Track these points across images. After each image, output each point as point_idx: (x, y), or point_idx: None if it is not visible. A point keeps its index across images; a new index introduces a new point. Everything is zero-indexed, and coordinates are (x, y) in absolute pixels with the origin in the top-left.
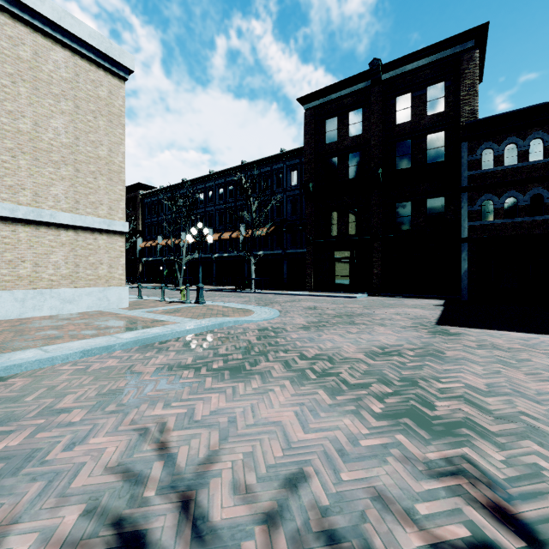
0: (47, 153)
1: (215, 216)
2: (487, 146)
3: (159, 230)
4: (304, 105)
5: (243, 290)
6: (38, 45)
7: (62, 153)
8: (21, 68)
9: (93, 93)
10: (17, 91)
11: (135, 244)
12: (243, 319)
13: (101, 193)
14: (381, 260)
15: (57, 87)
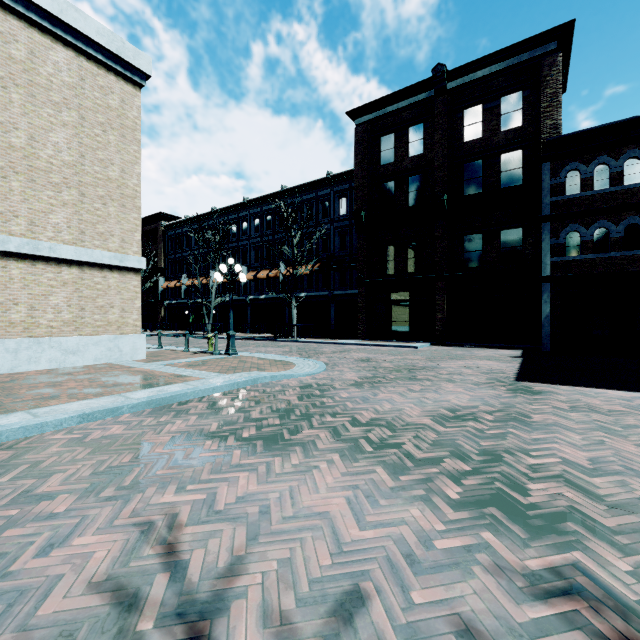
0: (46, 174)
1: (250, 251)
2: (573, 167)
3: (184, 268)
4: (354, 119)
5: (282, 338)
6: (34, 43)
7: (63, 173)
8: (14, 70)
9: (102, 102)
10: (9, 98)
11: (156, 285)
12: (281, 374)
13: (112, 222)
14: (446, 303)
15: (57, 93)
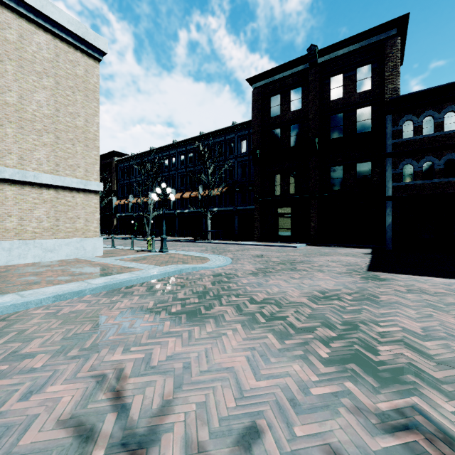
0: (31, 123)
1: (178, 178)
2: (408, 118)
3: (130, 190)
4: (252, 84)
5: (200, 240)
6: (23, 29)
7: (44, 122)
8: (8, 48)
9: (72, 72)
10: (4, 68)
11: (110, 202)
12: (200, 266)
13: (78, 157)
14: (317, 215)
15: (39, 65)
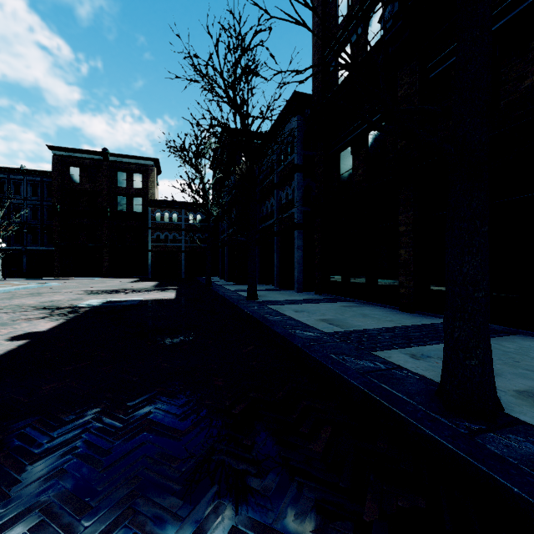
0: None
1: None
2: (158, 211)
3: None
4: (52, 150)
5: None
6: None
7: None
8: None
9: None
10: None
11: None
12: (50, 284)
13: None
14: (109, 258)
15: None
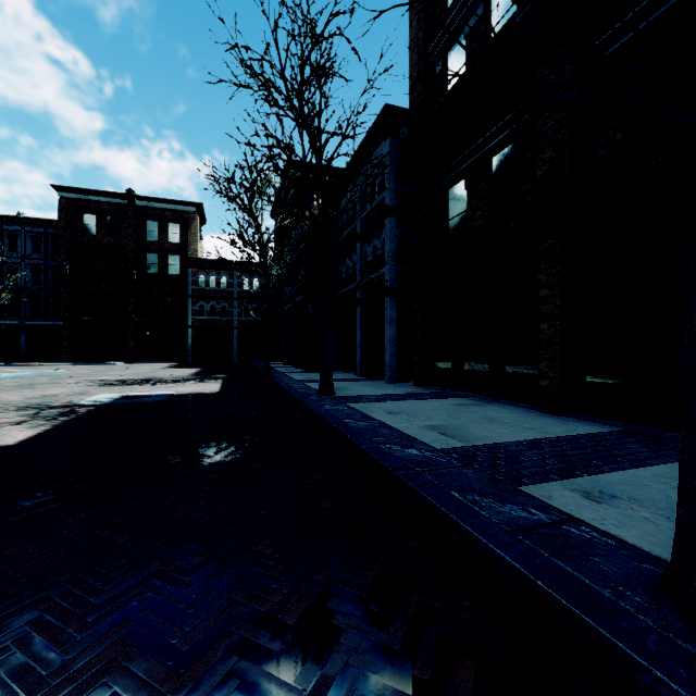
0: None
1: None
2: (202, 274)
3: None
4: (59, 192)
5: None
6: None
7: None
8: None
9: None
10: None
11: None
12: (52, 371)
13: None
14: (136, 337)
15: None
